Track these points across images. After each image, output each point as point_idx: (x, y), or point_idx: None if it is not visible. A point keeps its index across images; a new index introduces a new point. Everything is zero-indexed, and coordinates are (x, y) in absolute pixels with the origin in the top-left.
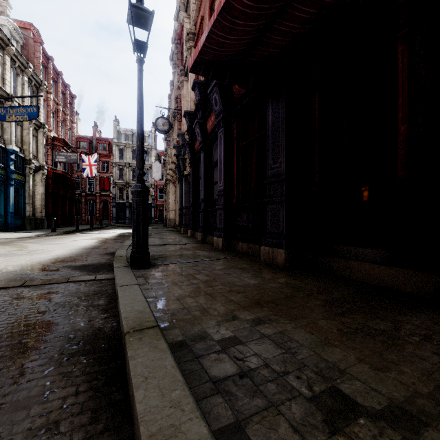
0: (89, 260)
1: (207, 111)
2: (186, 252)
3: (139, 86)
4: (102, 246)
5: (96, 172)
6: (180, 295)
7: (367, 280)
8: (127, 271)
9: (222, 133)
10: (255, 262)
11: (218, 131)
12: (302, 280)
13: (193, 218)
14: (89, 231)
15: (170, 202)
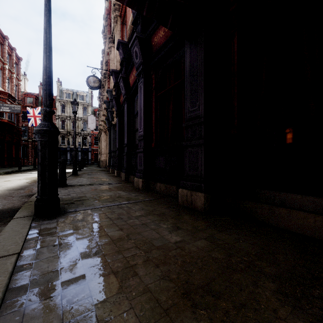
0: (2, 204)
1: (130, 67)
2: (107, 193)
3: (46, 13)
4: (29, 186)
5: (40, 122)
6: (69, 280)
7: (299, 231)
8: (22, 226)
9: (142, 83)
10: (173, 204)
11: (138, 82)
12: (228, 231)
13: (119, 161)
14: (30, 171)
15: (102, 147)
